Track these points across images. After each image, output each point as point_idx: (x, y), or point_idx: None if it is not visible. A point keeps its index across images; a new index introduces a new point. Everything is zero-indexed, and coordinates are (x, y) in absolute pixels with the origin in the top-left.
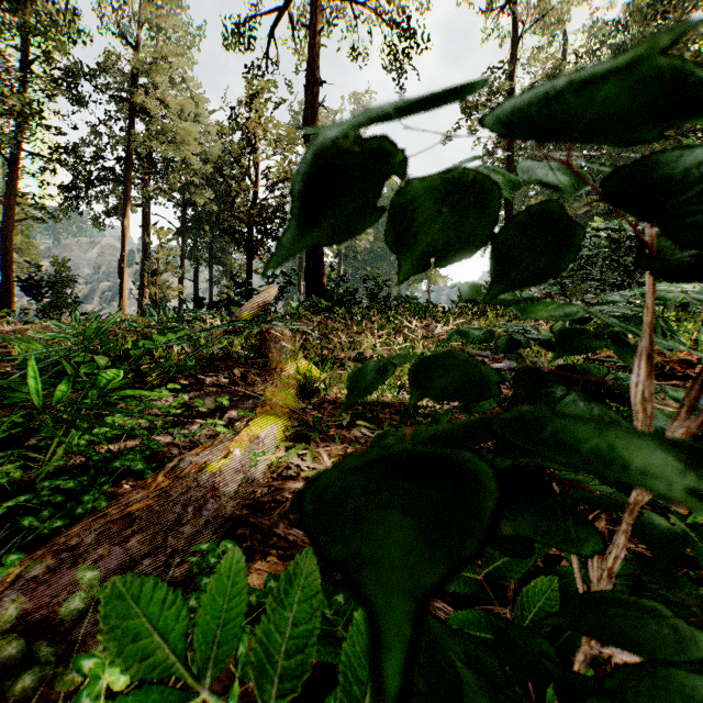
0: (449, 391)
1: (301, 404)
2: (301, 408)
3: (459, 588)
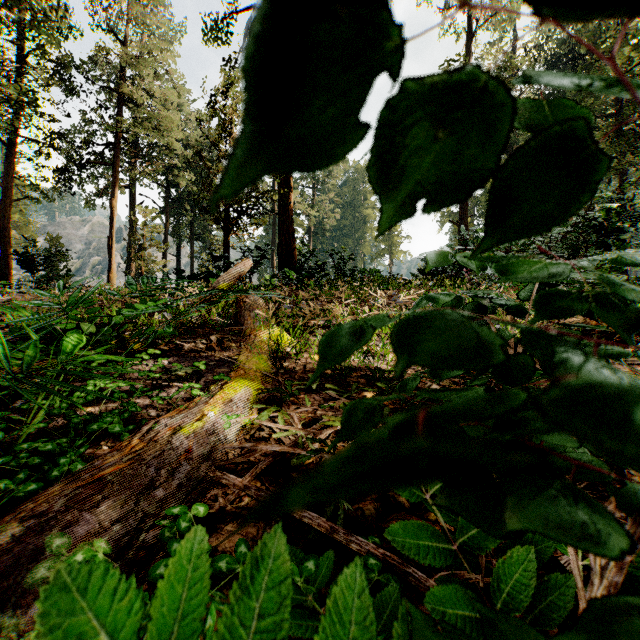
0: (442, 357)
1: (273, 368)
2: (273, 372)
3: (434, 560)
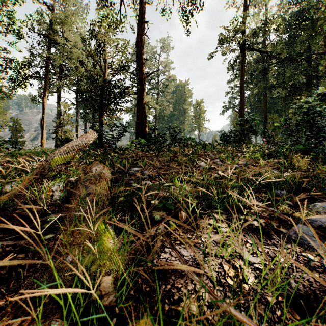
0: None
1: None
2: None
3: None
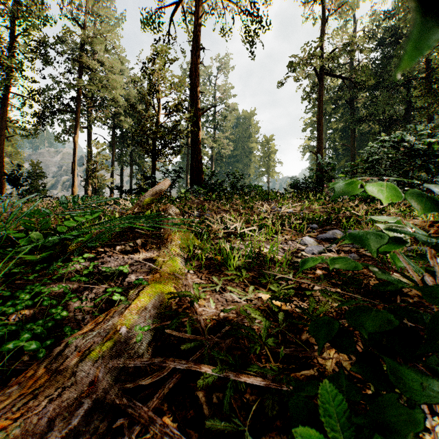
0: None
1: (184, 269)
2: (184, 272)
3: None
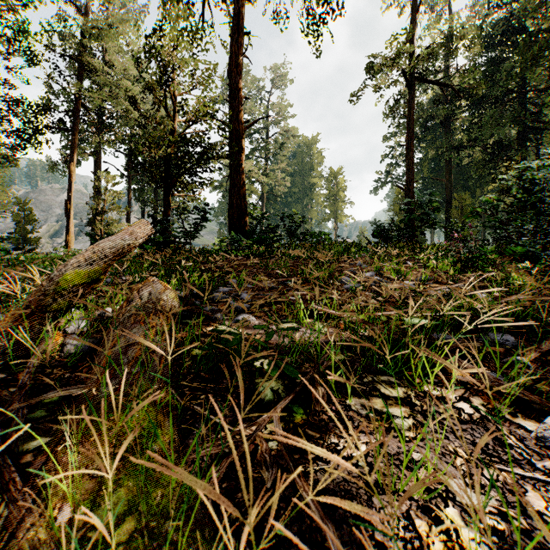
0: None
1: None
2: None
3: None
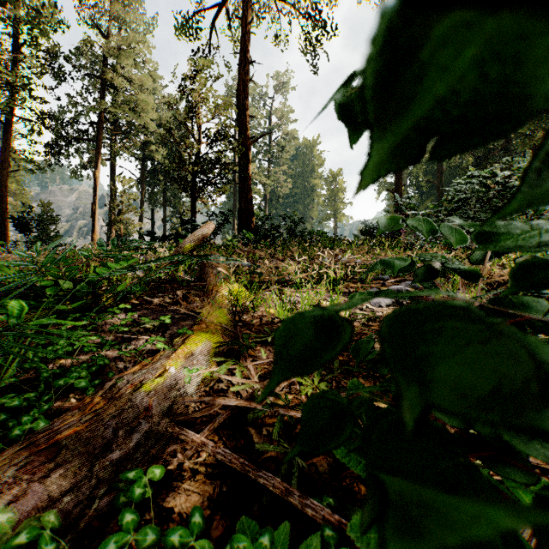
0: (482, 394)
1: (232, 321)
2: (232, 324)
3: None
